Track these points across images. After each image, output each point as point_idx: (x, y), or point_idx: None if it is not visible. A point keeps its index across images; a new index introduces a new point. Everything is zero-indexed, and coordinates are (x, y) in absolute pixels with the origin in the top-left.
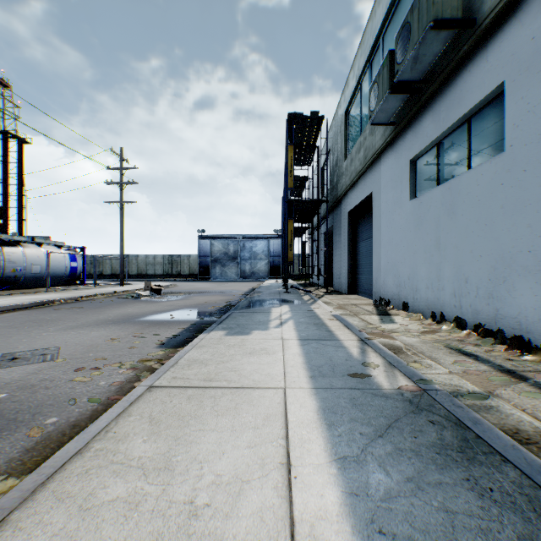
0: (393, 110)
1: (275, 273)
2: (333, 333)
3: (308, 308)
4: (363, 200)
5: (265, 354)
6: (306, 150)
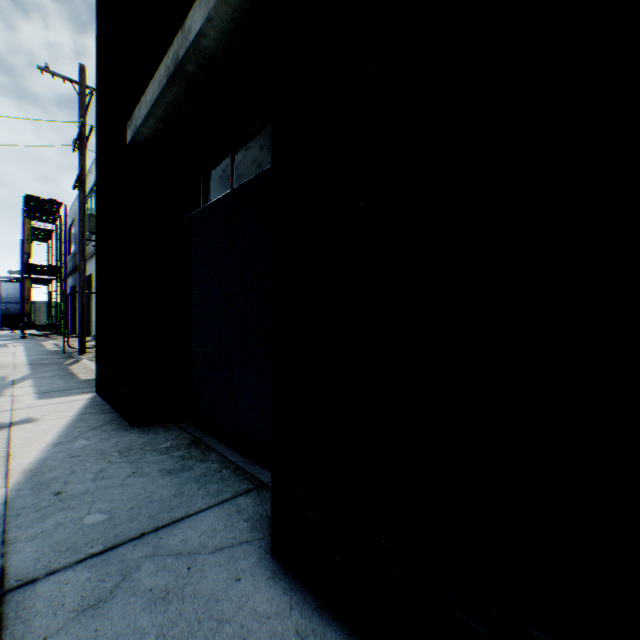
0: (91, 243)
1: (11, 323)
2: (46, 346)
3: (40, 342)
4: (91, 275)
5: (8, 350)
6: (50, 215)
